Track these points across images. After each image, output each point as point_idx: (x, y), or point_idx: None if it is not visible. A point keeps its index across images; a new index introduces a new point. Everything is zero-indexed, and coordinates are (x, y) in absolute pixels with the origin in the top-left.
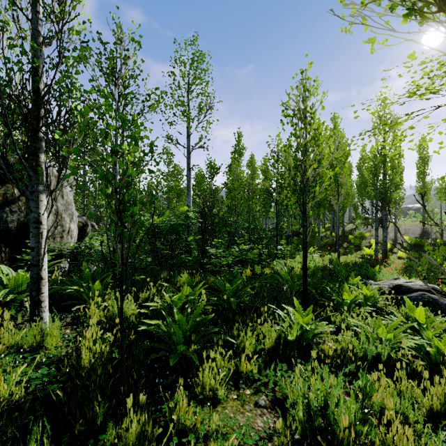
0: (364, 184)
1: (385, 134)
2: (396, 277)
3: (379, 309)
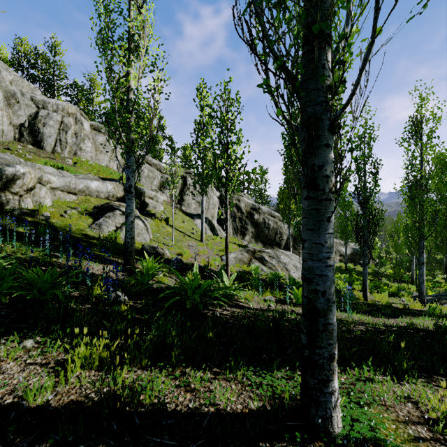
0: None
1: None
2: None
3: None
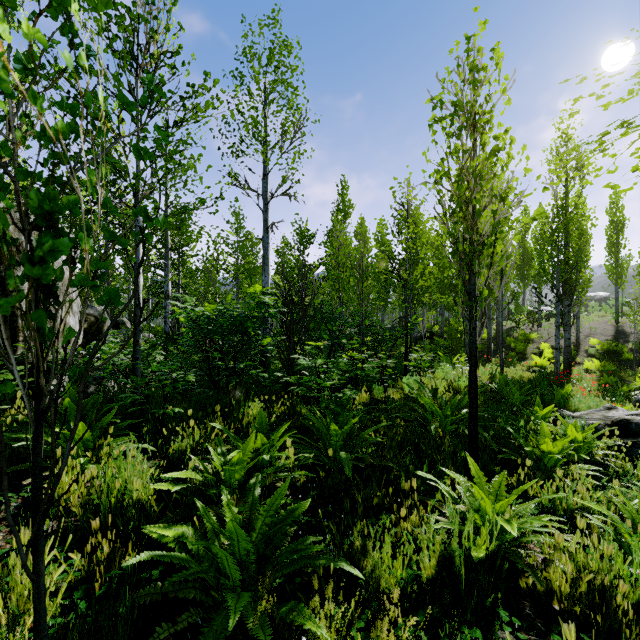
0: (527, 262)
1: (567, 181)
2: (609, 406)
3: (596, 464)
